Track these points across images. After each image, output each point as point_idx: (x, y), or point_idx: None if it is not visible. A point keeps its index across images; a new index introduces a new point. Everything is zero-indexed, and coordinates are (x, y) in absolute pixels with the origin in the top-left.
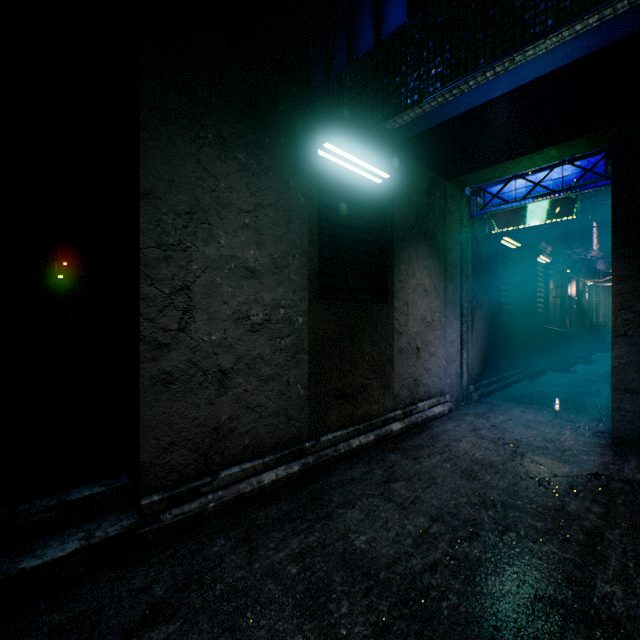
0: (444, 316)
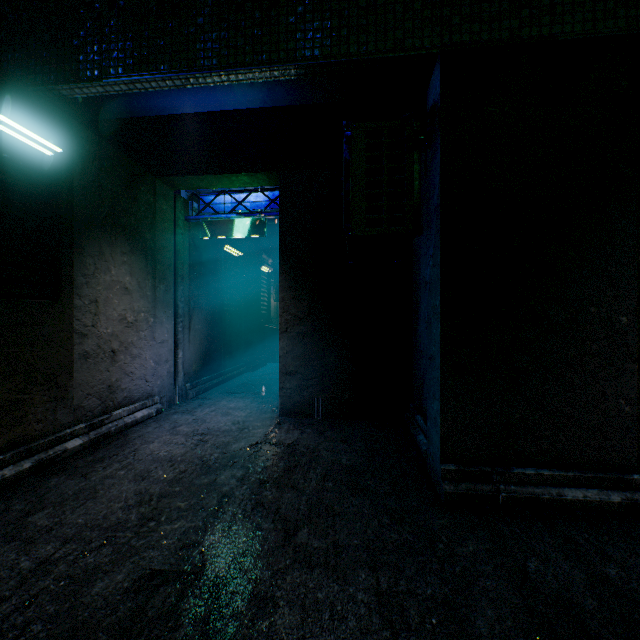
0: (154, 316)
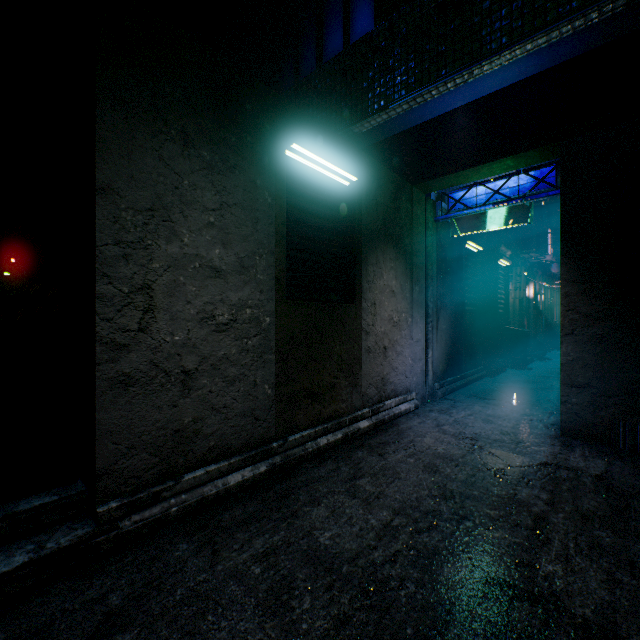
0: (410, 316)
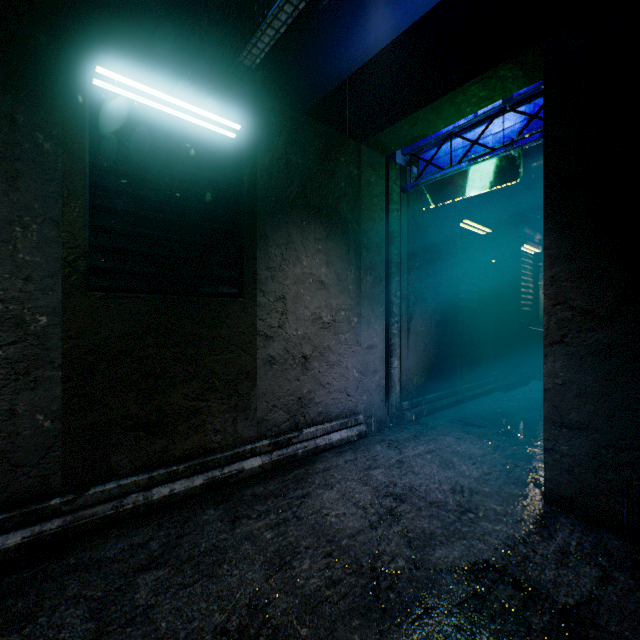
0: (357, 315)
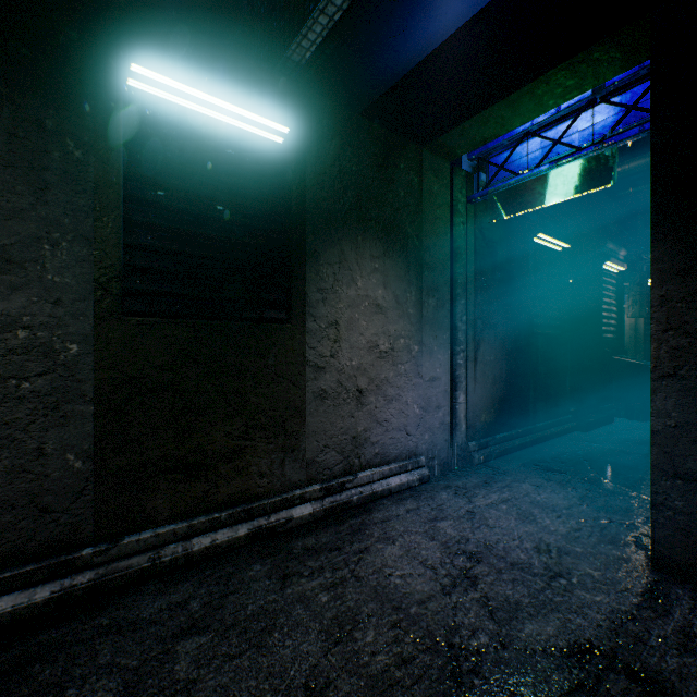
0: (418, 343)
